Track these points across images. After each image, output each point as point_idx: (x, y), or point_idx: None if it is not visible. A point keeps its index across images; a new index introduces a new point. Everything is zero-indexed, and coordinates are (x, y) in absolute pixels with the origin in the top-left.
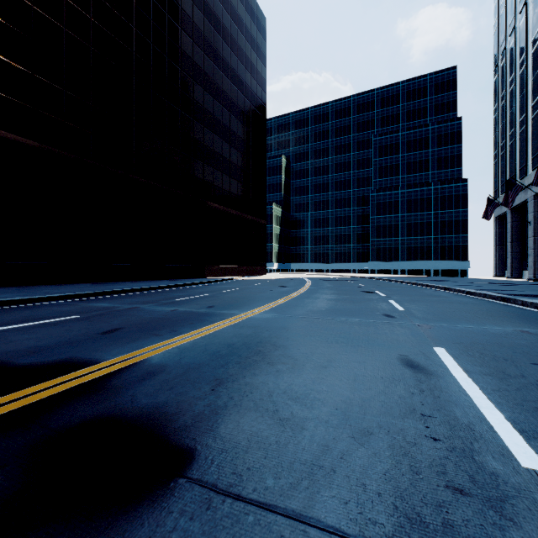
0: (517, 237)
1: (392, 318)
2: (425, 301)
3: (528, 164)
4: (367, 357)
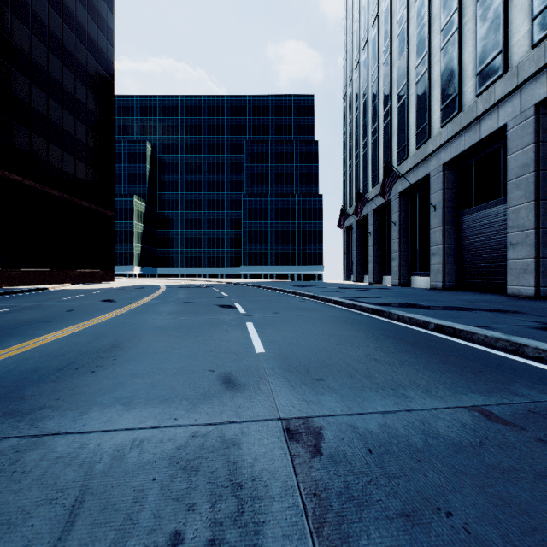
0: (360, 246)
1: (235, 392)
2: (295, 321)
3: (369, 182)
4: None
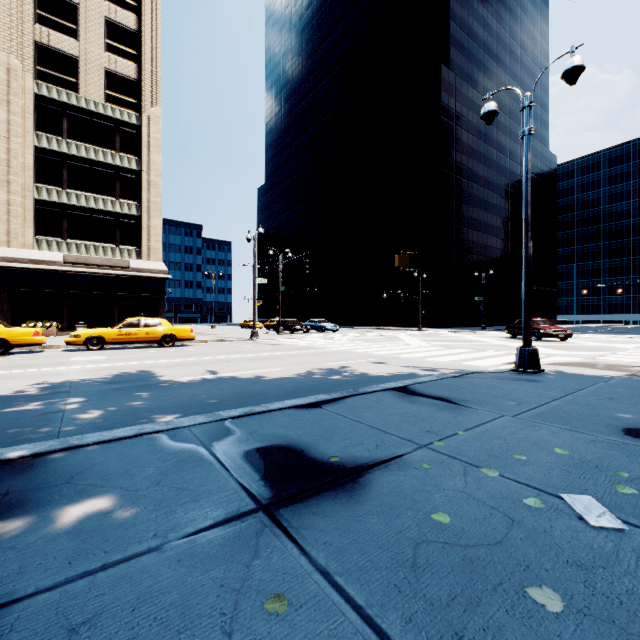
0: None
1: None
2: None
3: None
4: (633, 330)
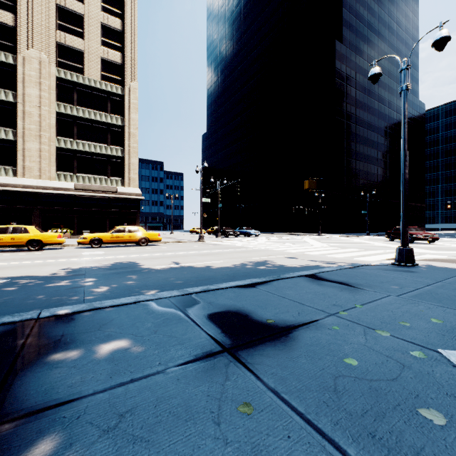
0: None
1: None
2: None
3: None
4: None
